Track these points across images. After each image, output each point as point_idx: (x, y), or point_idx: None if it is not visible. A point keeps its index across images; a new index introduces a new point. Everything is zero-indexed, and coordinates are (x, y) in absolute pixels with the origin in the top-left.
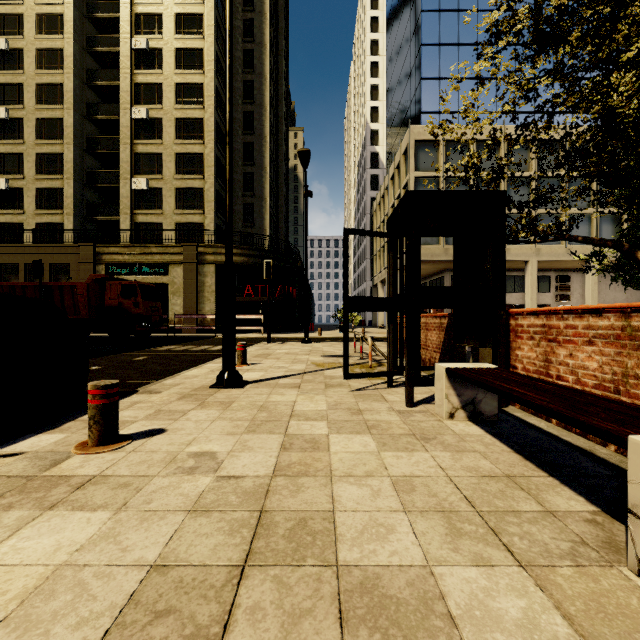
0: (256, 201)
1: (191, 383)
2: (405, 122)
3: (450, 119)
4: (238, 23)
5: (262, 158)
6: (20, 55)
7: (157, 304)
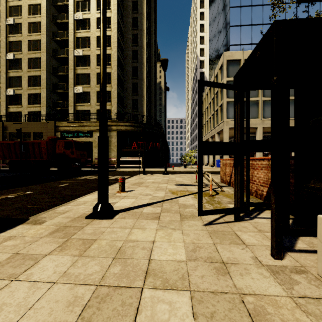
0: (139, 98)
1: (76, 211)
2: (220, 52)
3: (246, 48)
4: (129, 3)
5: (142, 74)
6: (20, 26)
7: (84, 152)
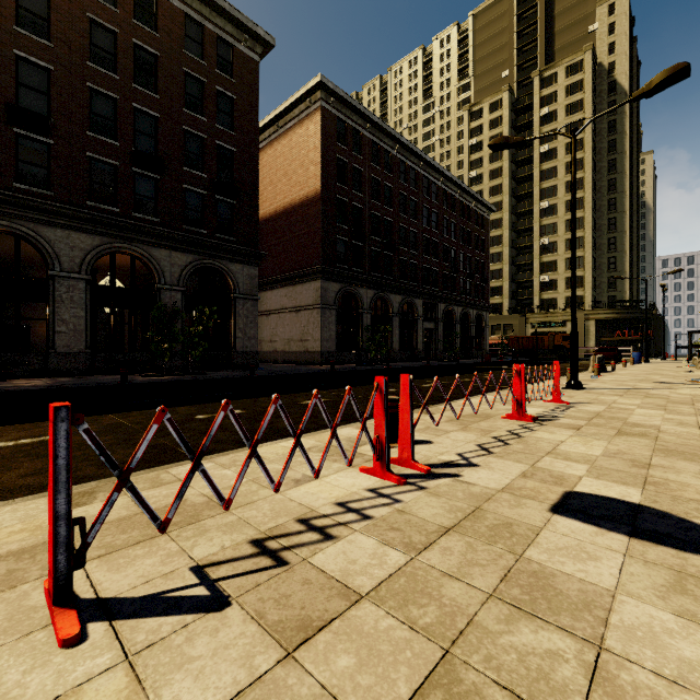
0: (618, 274)
1: None
2: None
3: None
4: (603, 164)
5: (622, 246)
6: None
7: None
